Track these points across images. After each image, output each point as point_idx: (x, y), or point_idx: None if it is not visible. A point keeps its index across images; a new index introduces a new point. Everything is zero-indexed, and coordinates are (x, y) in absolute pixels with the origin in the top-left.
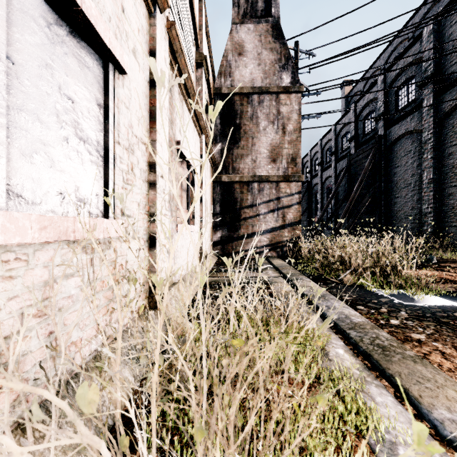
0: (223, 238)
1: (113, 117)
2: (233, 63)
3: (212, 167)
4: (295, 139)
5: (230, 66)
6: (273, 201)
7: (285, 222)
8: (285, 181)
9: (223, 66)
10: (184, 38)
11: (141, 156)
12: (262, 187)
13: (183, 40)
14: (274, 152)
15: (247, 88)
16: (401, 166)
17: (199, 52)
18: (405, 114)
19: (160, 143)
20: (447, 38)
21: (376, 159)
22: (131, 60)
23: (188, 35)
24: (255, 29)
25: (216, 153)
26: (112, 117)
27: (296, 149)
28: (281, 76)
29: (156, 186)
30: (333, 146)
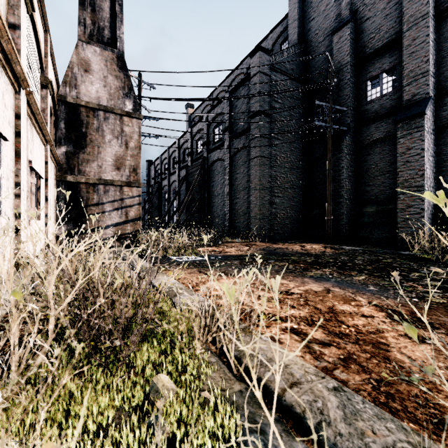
0: (68, 232)
1: (2, 165)
2: (79, 77)
3: (56, 167)
4: (137, 154)
5: (76, 79)
6: (117, 201)
7: (128, 218)
8: (128, 186)
9: (68, 76)
10: (32, 75)
11: (11, 180)
12: (107, 189)
13: (31, 77)
14: (118, 162)
15: (93, 104)
16: (216, 181)
17: (45, 76)
18: (217, 147)
19: (22, 169)
20: (235, 107)
21: (202, 174)
22: (8, 128)
23: (35, 70)
24: (101, 53)
25: (61, 155)
26: (2, 165)
27: (137, 162)
28: (125, 102)
29: (20, 197)
30: (177, 156)
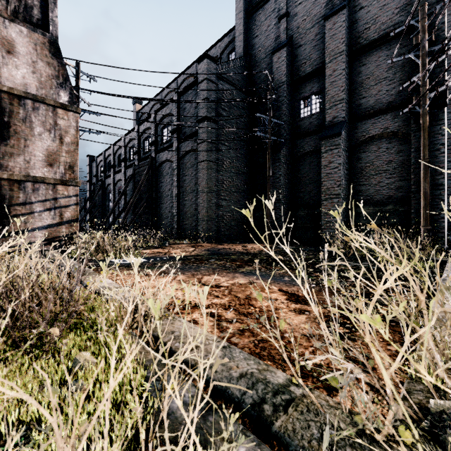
0: None
1: None
2: None
3: None
4: (73, 151)
5: None
6: (49, 200)
7: (63, 220)
8: (63, 184)
9: None
10: None
11: None
12: (37, 187)
13: None
14: (51, 157)
15: (18, 91)
16: (164, 182)
17: None
18: (165, 147)
19: None
20: (183, 110)
21: (150, 174)
22: None
23: None
24: (29, 35)
25: None
26: None
27: (74, 159)
28: (59, 93)
29: None
30: (123, 154)
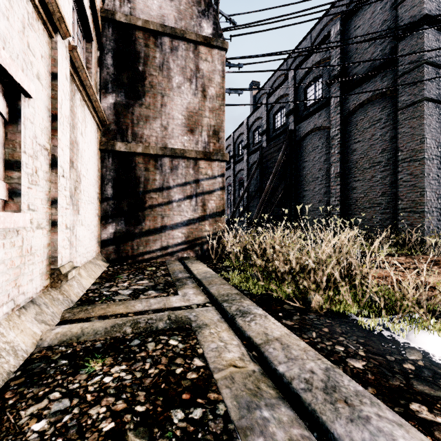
0: (117, 234)
1: None
2: None
3: (99, 127)
4: (218, 107)
5: None
6: (190, 183)
7: (206, 212)
8: (206, 158)
9: None
10: None
11: None
12: (176, 164)
13: None
14: (192, 119)
15: (154, 24)
16: (310, 160)
17: None
18: (314, 111)
19: None
20: (351, 41)
21: (288, 153)
22: None
23: None
24: None
25: (107, 108)
26: None
27: (219, 120)
28: (201, 23)
29: None
30: (245, 139)
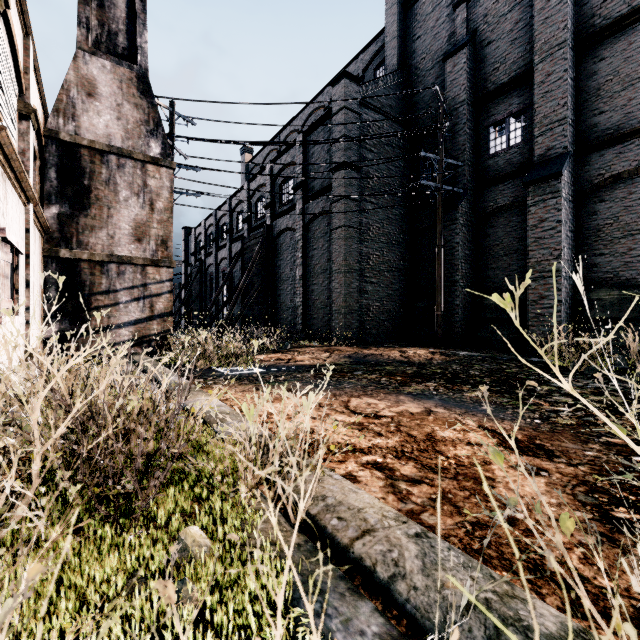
0: (62, 332)
1: None
2: (78, 104)
3: (43, 236)
4: (167, 220)
5: (74, 106)
6: (138, 287)
7: (154, 313)
8: (154, 265)
9: (62, 102)
10: (6, 101)
11: None
12: (123, 270)
13: (4, 103)
14: (140, 230)
15: (101, 144)
16: (284, 259)
17: (25, 102)
18: (286, 211)
19: None
20: (311, 156)
21: (265, 249)
22: None
23: (10, 93)
24: (113, 70)
25: (50, 218)
26: None
27: (168, 231)
28: (149, 143)
29: None
30: (228, 223)
